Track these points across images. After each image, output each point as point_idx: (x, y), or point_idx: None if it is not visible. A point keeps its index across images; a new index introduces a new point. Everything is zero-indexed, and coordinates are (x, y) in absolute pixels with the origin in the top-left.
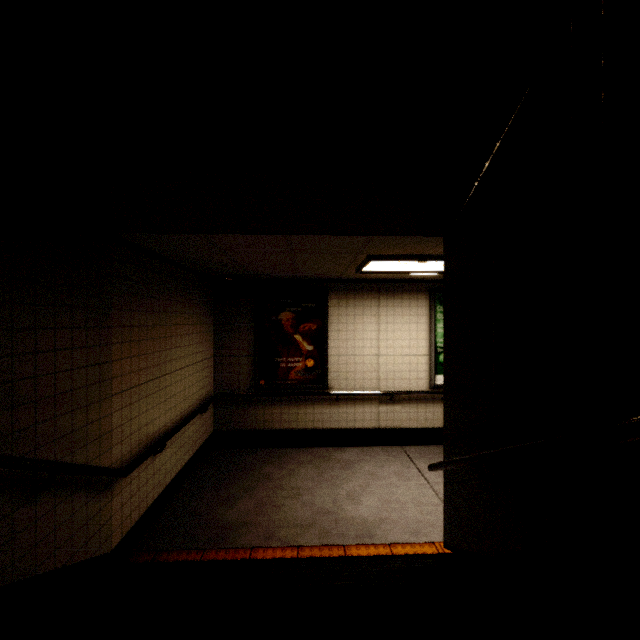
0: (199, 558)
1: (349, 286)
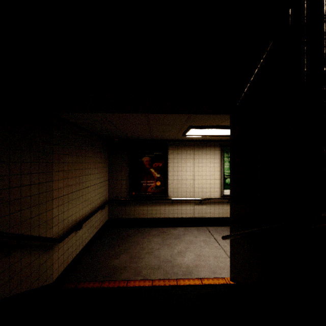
0: (100, 286)
1: (179, 143)
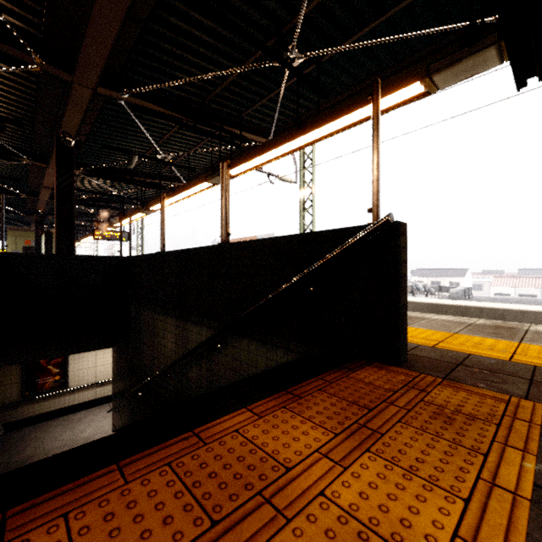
0: None
1: None
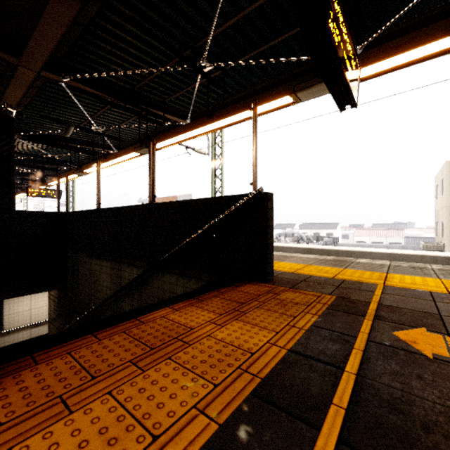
0: None
1: None
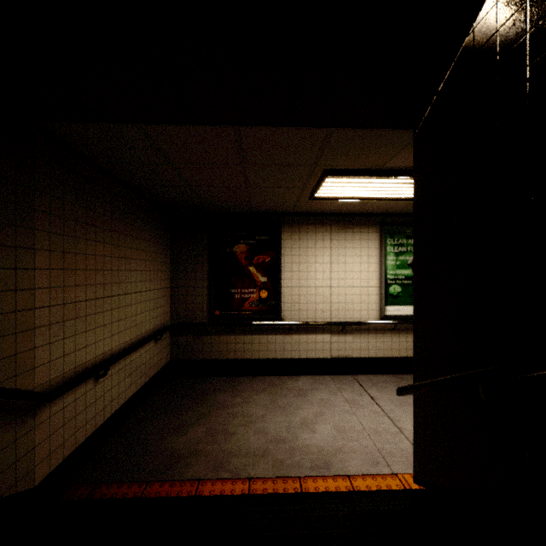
0: (141, 492)
1: (302, 219)
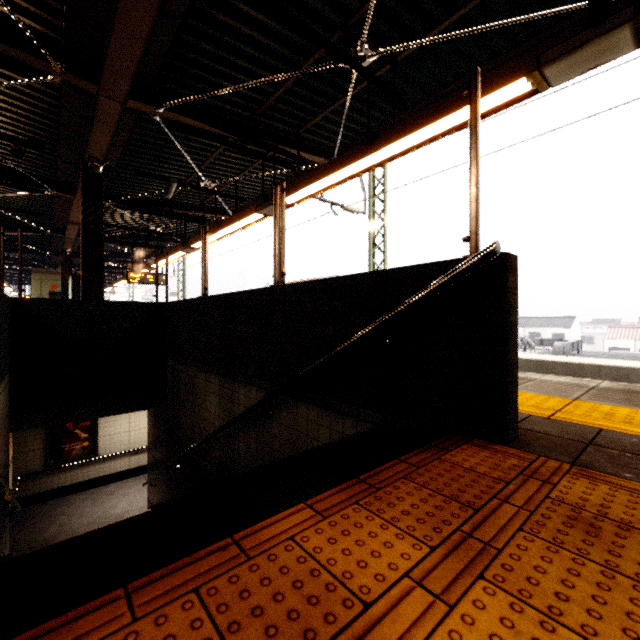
0: None
1: None
